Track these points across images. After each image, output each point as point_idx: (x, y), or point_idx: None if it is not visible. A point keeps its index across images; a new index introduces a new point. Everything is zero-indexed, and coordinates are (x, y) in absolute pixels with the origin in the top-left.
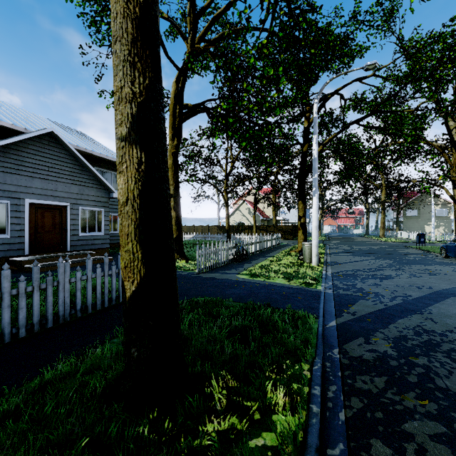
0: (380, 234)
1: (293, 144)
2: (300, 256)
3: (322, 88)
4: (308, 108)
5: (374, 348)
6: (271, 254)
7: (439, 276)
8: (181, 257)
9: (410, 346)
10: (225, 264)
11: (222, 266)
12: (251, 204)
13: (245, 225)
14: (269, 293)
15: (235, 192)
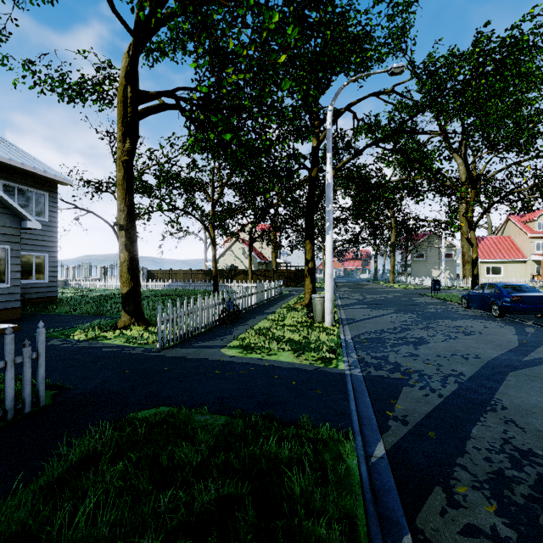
0: (390, 279)
1: (299, 169)
2: (309, 312)
3: (338, 92)
4: (318, 123)
5: (470, 519)
6: (271, 308)
7: (476, 337)
8: (138, 321)
9: (523, 504)
10: (207, 329)
11: (202, 332)
12: (246, 243)
13: (238, 269)
14: (271, 386)
15: (224, 227)
